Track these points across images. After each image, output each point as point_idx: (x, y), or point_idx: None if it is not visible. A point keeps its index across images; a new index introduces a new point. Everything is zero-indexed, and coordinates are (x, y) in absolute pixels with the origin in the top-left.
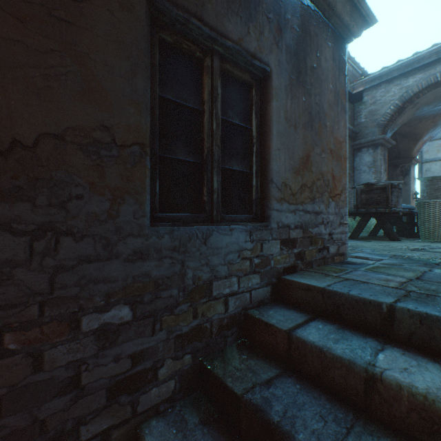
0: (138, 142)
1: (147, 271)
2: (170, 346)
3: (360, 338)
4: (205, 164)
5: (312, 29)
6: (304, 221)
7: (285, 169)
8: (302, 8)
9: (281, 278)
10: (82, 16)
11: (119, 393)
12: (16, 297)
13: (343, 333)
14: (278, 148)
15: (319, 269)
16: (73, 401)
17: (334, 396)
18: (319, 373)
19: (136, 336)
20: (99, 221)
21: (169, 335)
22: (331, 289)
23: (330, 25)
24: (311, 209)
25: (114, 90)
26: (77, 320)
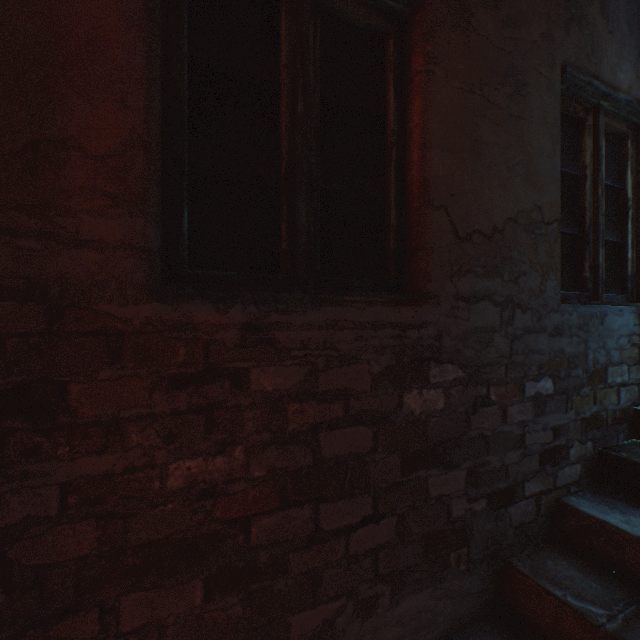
0: (556, 219)
1: (561, 348)
2: (576, 428)
3: None
4: (586, 236)
5: None
6: None
7: None
8: None
9: None
10: (525, 109)
11: (545, 461)
12: (494, 357)
13: None
14: None
15: None
16: (520, 457)
17: None
18: None
19: (555, 410)
20: (534, 296)
21: (575, 416)
22: None
23: None
24: None
25: (542, 171)
26: (522, 385)
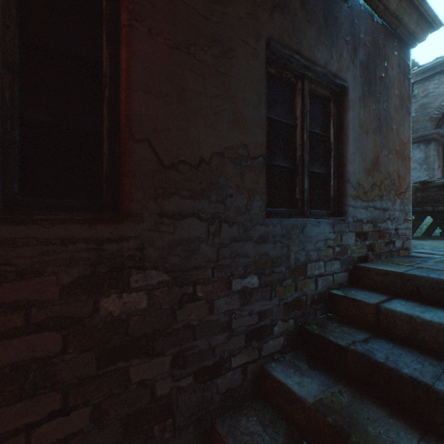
0: (262, 155)
1: (267, 251)
2: (280, 310)
3: (443, 311)
4: (297, 168)
5: (380, 43)
6: (373, 217)
7: (359, 170)
8: (372, 25)
9: (357, 266)
10: (232, 68)
11: (251, 338)
12: (201, 262)
13: (426, 308)
14: (353, 152)
15: (388, 260)
16: (228, 338)
17: (425, 352)
18: (408, 336)
19: (261, 299)
20: (241, 213)
21: (279, 301)
22: (410, 273)
23: (395, 34)
24: (379, 205)
25: (248, 118)
26: (230, 282)
